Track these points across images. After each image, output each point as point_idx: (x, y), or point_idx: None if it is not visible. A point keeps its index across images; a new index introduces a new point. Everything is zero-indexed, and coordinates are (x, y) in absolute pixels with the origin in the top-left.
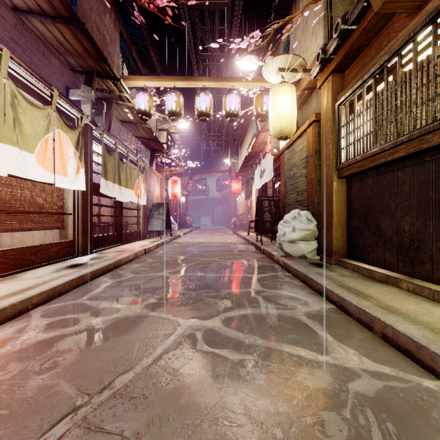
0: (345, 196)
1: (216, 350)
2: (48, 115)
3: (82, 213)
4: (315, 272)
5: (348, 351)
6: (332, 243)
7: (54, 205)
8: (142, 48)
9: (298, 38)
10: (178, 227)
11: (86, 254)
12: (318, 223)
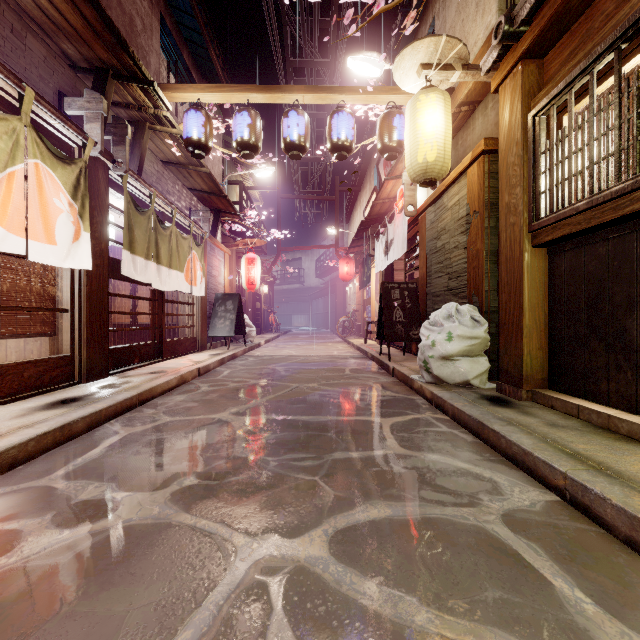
0: (545, 279)
1: None
2: (13, 132)
3: (87, 309)
4: (499, 417)
5: None
6: (522, 362)
7: (35, 294)
8: (198, 47)
9: (450, 22)
10: (258, 331)
11: (96, 377)
12: (489, 325)
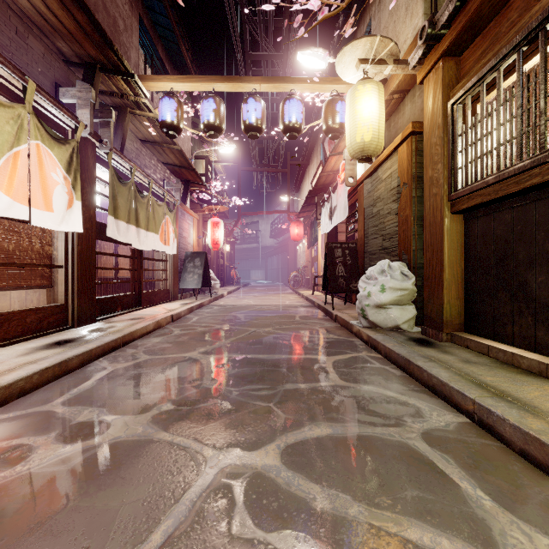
0: (462, 240)
1: (270, 537)
2: (18, 118)
3: (78, 265)
4: (423, 355)
5: (535, 540)
6: (442, 310)
7: (35, 253)
8: (171, 43)
9: (384, 23)
10: (221, 283)
11: (86, 323)
12: (416, 279)
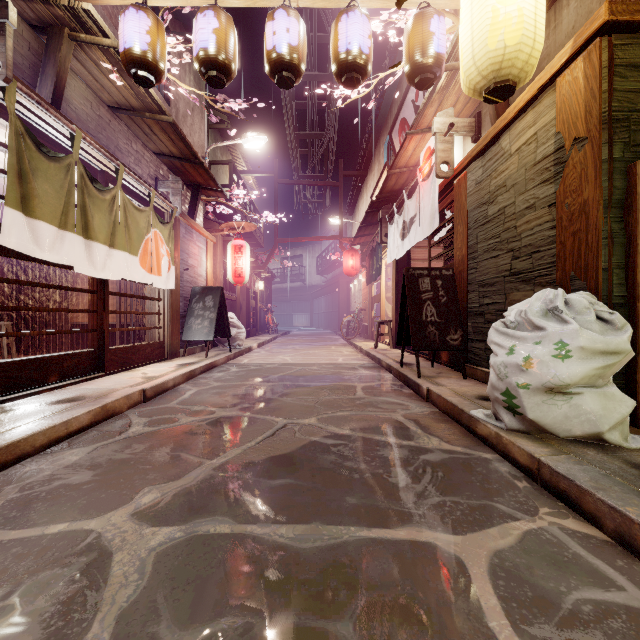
0: None
1: None
2: None
3: None
4: None
5: None
6: None
7: None
8: None
9: None
10: (252, 332)
11: None
12: None
